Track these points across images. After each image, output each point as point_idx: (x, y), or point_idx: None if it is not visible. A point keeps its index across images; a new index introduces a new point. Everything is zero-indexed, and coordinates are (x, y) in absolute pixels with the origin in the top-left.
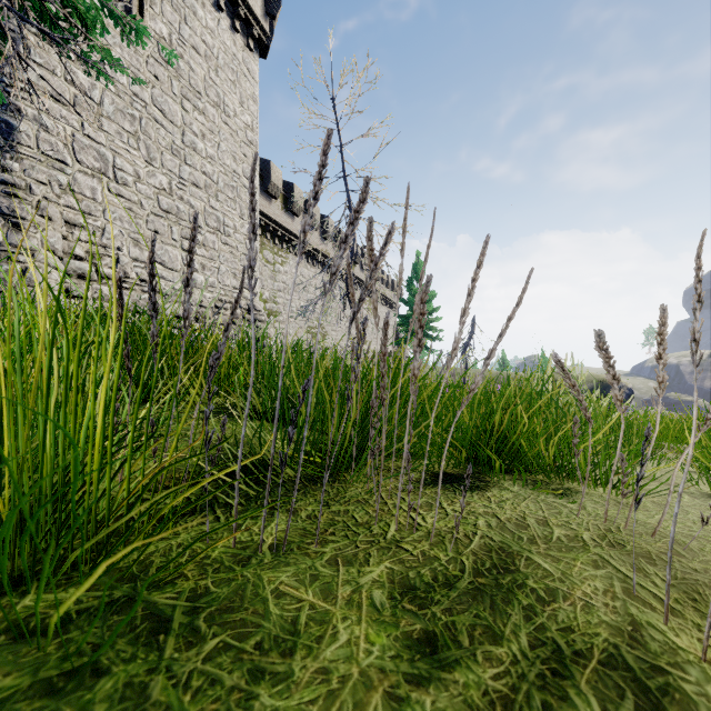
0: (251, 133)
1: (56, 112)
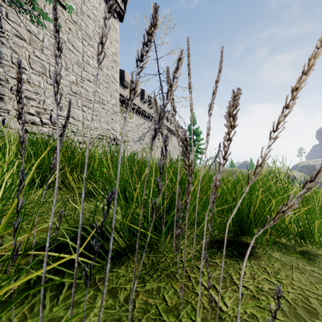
0: (115, 57)
1: (20, 44)
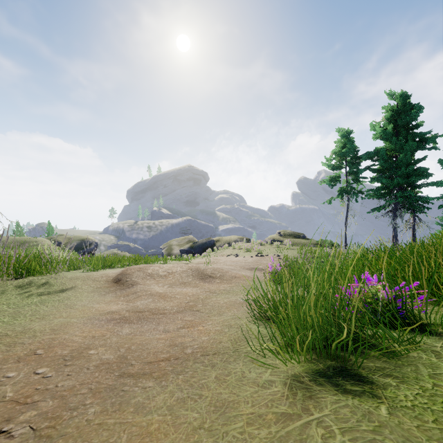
0: None
1: None
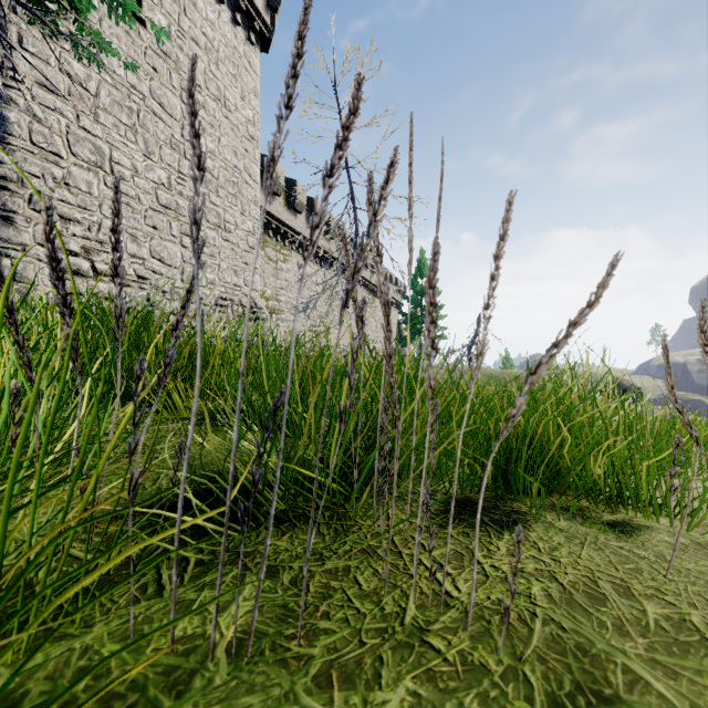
0: (253, 128)
1: (49, 103)
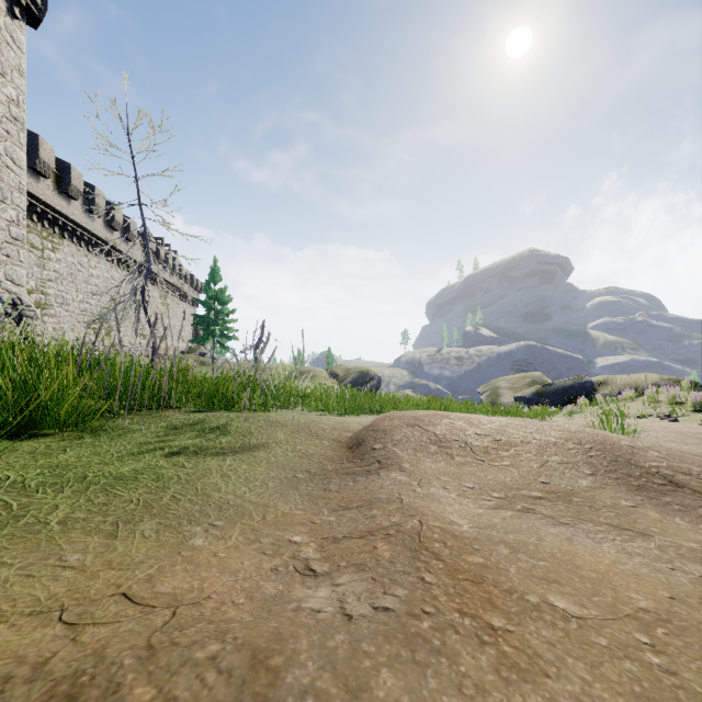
0: (17, 109)
1: None
